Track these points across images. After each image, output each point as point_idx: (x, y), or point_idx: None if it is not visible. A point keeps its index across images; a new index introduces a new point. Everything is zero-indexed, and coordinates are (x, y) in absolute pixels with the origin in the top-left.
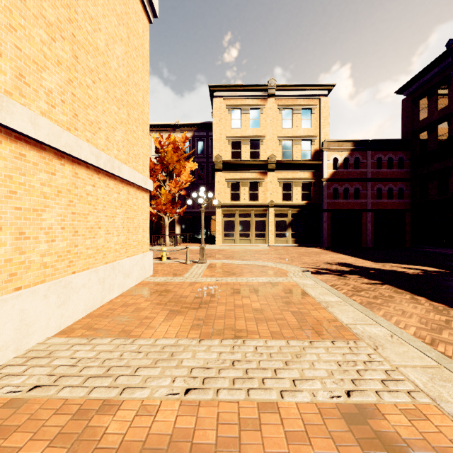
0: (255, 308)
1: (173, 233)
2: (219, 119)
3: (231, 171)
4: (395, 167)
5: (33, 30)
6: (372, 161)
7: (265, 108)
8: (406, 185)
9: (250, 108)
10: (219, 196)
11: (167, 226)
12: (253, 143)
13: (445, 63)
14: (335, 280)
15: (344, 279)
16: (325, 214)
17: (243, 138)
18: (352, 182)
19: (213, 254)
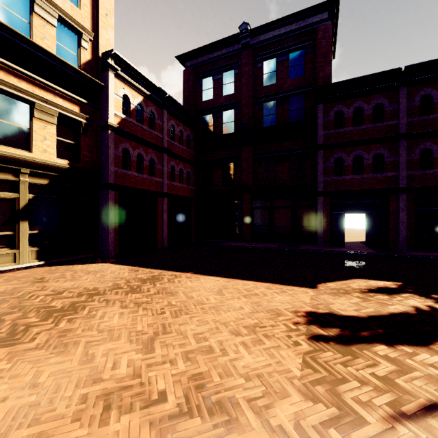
0: None
1: None
2: None
3: None
4: (185, 145)
5: None
6: (167, 127)
7: None
8: (192, 169)
9: None
10: None
11: None
12: None
13: (234, 48)
14: None
15: None
16: (112, 193)
17: None
18: (147, 148)
19: None
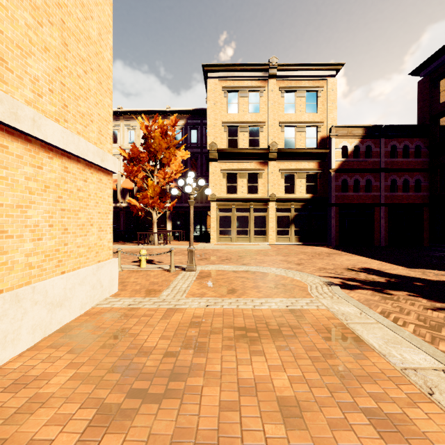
0: (281, 396)
1: (164, 230)
2: (214, 102)
3: (227, 161)
4: (411, 156)
5: None
6: (386, 150)
7: (266, 91)
8: (424, 176)
9: (248, 91)
10: (213, 189)
11: (155, 223)
12: (252, 129)
13: None
14: (380, 302)
15: (392, 300)
16: (333, 208)
17: (240, 124)
18: (363, 173)
19: (206, 255)
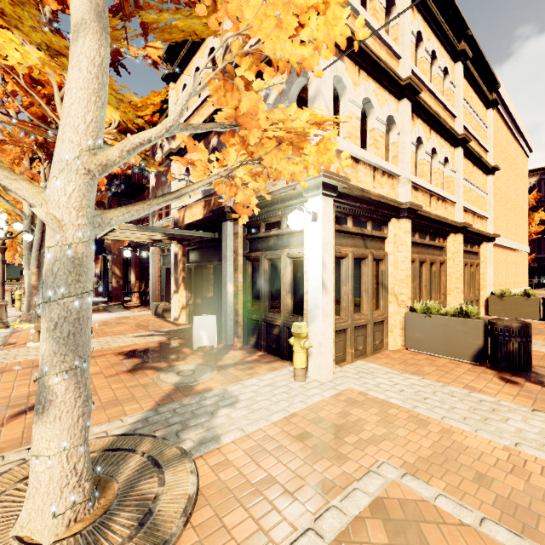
0: None
1: None
2: None
3: None
4: None
5: (511, 217)
6: None
7: None
8: None
9: None
10: None
11: None
12: None
13: None
14: None
15: None
16: None
17: None
18: None
19: None
